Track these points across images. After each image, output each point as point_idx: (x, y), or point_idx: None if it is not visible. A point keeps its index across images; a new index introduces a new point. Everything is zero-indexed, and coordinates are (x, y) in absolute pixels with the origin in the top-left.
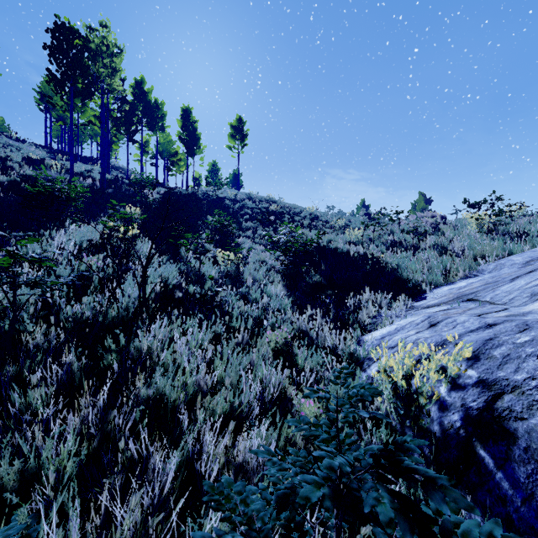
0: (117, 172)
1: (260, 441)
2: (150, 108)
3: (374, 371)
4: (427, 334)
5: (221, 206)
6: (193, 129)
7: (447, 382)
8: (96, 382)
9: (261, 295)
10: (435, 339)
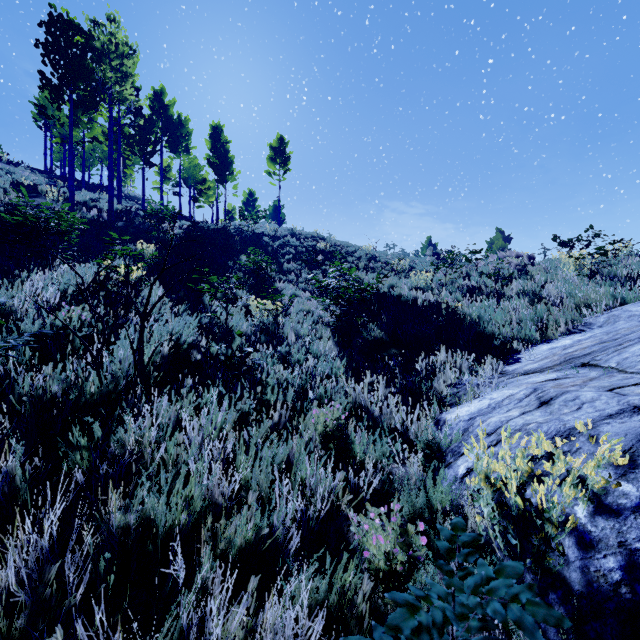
0: (131, 203)
1: (299, 610)
2: (172, 124)
3: (463, 468)
4: (539, 416)
5: (258, 243)
6: (225, 150)
7: (587, 501)
8: (56, 494)
9: (305, 355)
10: (555, 426)
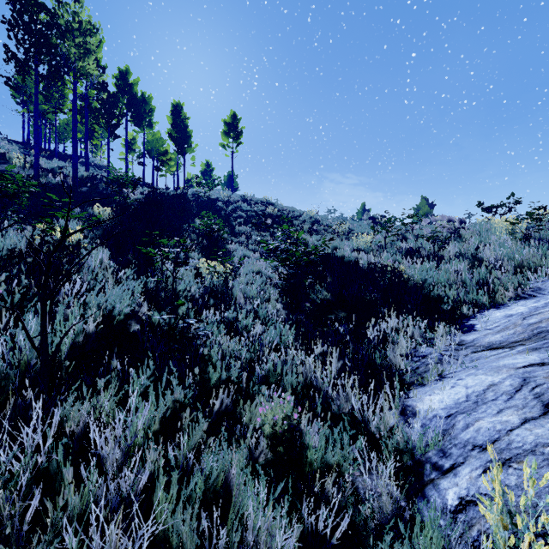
0: (100, 171)
1: None
2: (136, 101)
3: (454, 496)
4: None
5: (212, 208)
6: (184, 125)
7: None
8: None
9: (253, 319)
10: None
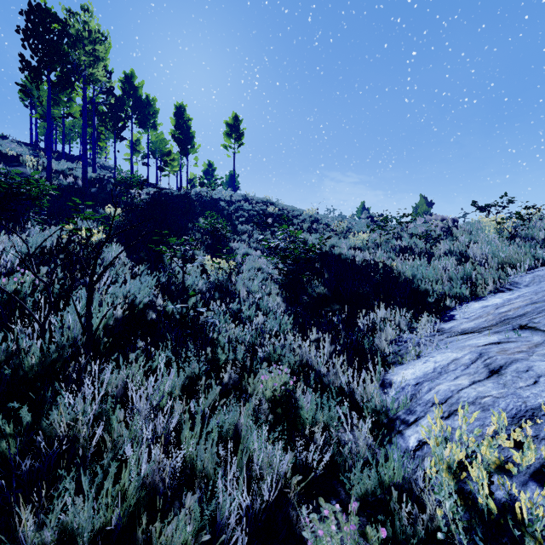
0: (106, 172)
1: None
2: (141, 103)
3: (414, 440)
4: (492, 388)
5: (215, 208)
6: (187, 127)
7: None
8: None
9: (255, 311)
10: (514, 403)
